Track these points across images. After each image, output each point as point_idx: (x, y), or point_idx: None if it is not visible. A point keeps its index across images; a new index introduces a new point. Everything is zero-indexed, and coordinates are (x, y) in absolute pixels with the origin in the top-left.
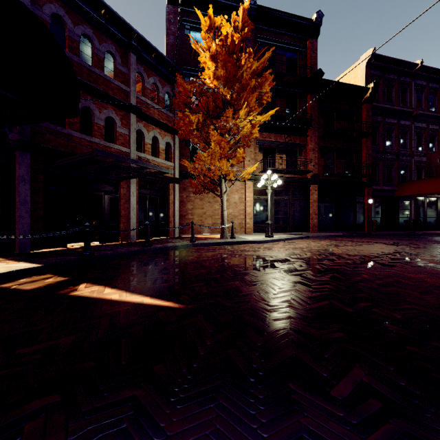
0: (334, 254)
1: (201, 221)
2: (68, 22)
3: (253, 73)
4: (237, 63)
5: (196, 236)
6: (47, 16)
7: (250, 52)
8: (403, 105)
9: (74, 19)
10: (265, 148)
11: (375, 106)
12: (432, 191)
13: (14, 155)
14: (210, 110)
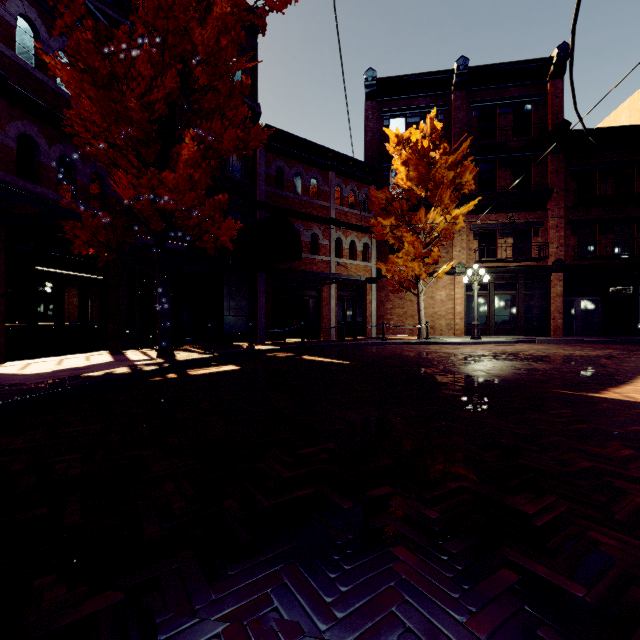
0: (514, 354)
1: (401, 321)
2: (286, 169)
3: (451, 164)
4: (431, 160)
5: (395, 337)
6: (274, 172)
7: (445, 147)
8: None
9: (290, 164)
10: (483, 232)
11: None
12: None
13: (257, 276)
14: (404, 211)
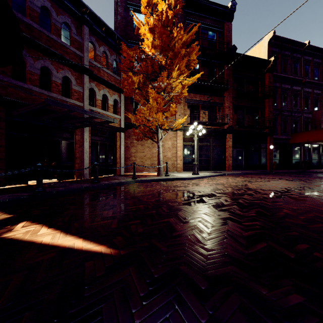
0: (251, 189)
1: (142, 162)
2: None
3: (183, 44)
4: (170, 35)
5: (138, 173)
6: None
7: (181, 27)
8: (295, 75)
9: None
10: (192, 105)
11: (274, 75)
12: (317, 139)
13: None
14: (149, 73)
